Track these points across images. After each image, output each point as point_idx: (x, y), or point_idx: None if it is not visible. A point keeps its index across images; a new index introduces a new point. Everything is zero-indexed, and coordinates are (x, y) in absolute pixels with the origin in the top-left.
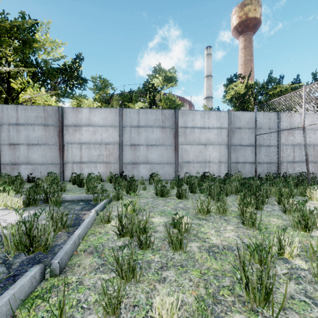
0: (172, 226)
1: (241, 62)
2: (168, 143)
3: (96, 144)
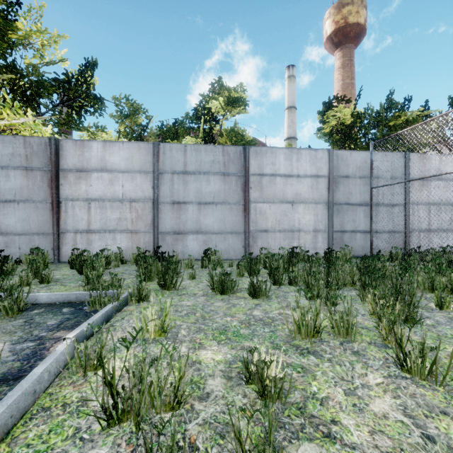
0: (247, 418)
1: (338, 88)
2: (233, 200)
3: (114, 201)
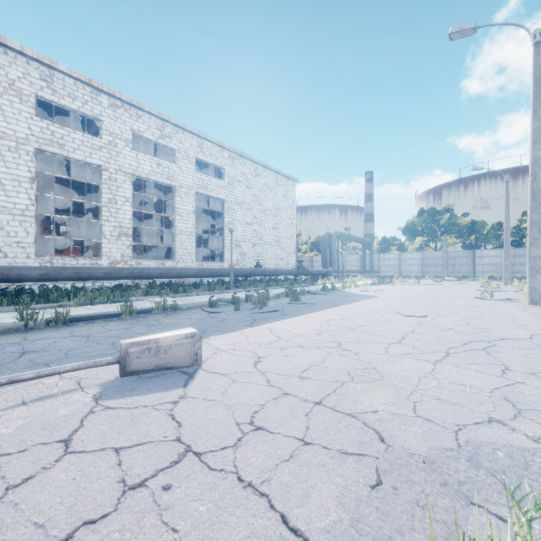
0: None
1: None
2: None
3: (491, 264)
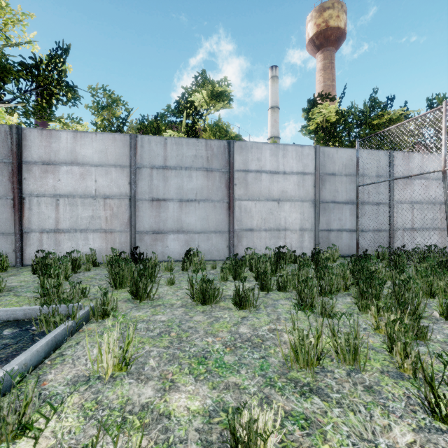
0: None
1: (319, 89)
2: (217, 197)
3: (86, 197)
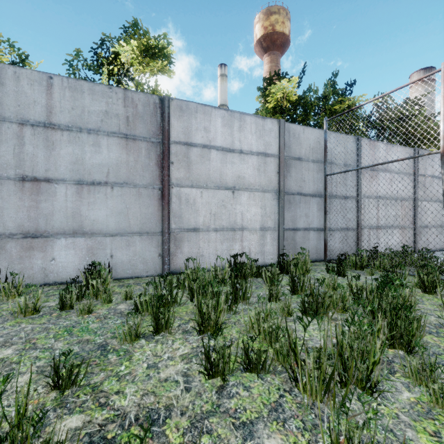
0: None
1: None
2: (144, 180)
3: None
